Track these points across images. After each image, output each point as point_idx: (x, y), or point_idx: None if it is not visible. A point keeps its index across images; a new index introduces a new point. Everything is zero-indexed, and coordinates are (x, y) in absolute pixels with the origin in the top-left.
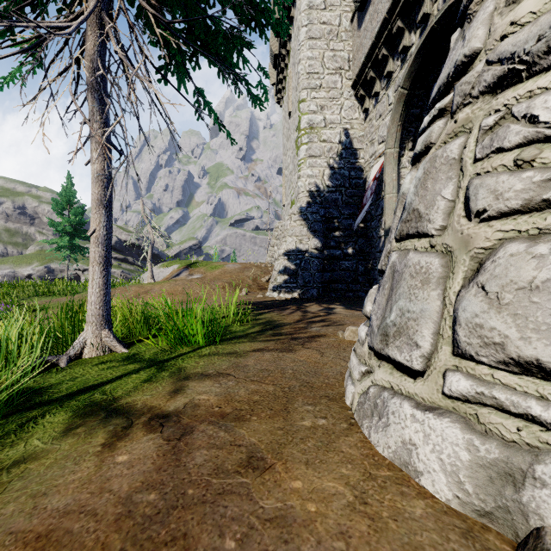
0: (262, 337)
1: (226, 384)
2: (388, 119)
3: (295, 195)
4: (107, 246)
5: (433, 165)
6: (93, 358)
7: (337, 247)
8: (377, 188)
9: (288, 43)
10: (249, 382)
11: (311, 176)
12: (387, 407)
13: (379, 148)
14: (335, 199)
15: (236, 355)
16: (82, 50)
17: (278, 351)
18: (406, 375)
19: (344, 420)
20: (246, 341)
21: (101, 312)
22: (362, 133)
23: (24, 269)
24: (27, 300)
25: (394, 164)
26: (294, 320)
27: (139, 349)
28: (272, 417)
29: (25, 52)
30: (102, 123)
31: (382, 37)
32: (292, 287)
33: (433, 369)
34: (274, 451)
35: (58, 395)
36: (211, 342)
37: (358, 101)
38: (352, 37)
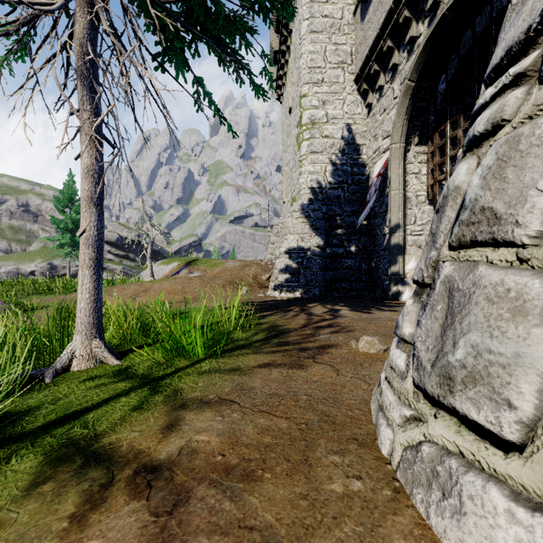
0: (267, 346)
1: (230, 417)
2: (393, 113)
3: (296, 191)
4: (98, 248)
5: (515, 148)
6: (82, 371)
7: (340, 245)
8: (381, 185)
9: (289, 38)
10: (257, 414)
11: (312, 173)
12: (459, 485)
13: (383, 143)
14: (337, 196)
15: (240, 372)
16: (71, 34)
17: (287, 367)
18: (488, 443)
19: (386, 482)
20: (250, 352)
21: (91, 320)
22: (365, 129)
23: (27, 266)
24: (26, 299)
25: (400, 160)
26: (299, 325)
27: (133, 361)
28: (290, 475)
29: (8, 36)
30: (93, 113)
31: (387, 28)
32: (294, 286)
33: (541, 445)
34: (299, 542)
35: (32, 426)
36: (211, 354)
37: (361, 95)
38: (355, 30)
